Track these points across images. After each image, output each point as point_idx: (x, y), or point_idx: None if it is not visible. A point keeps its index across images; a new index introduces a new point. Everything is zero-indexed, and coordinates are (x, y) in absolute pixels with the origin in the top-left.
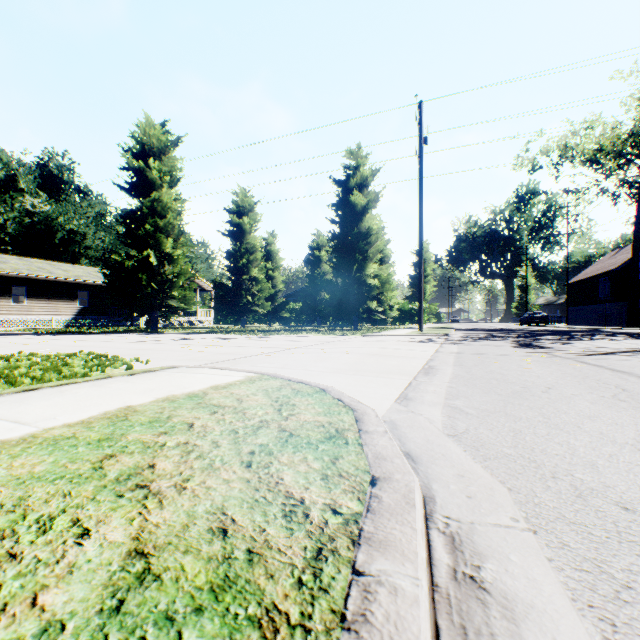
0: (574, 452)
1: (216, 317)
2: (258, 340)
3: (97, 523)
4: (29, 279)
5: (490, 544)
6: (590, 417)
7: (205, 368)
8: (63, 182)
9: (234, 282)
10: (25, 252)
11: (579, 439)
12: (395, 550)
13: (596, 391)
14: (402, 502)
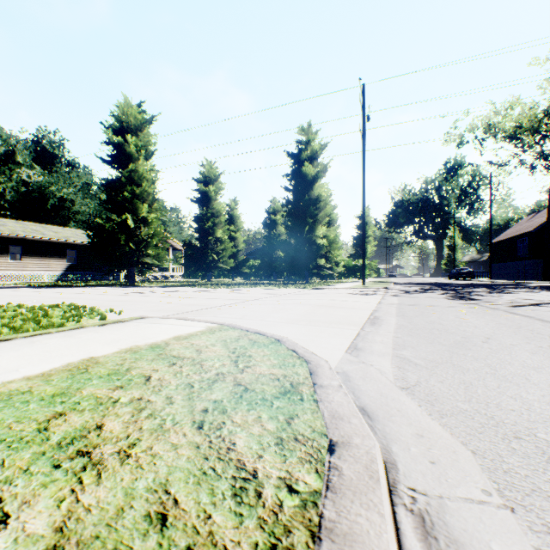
0: (530, 407)
1: (186, 272)
2: (221, 292)
3: (20, 506)
4: (24, 239)
5: (466, 527)
6: (535, 368)
7: (171, 319)
8: (54, 156)
9: (201, 242)
10: (22, 216)
11: (531, 392)
12: (363, 549)
13: (533, 341)
14: (365, 476)
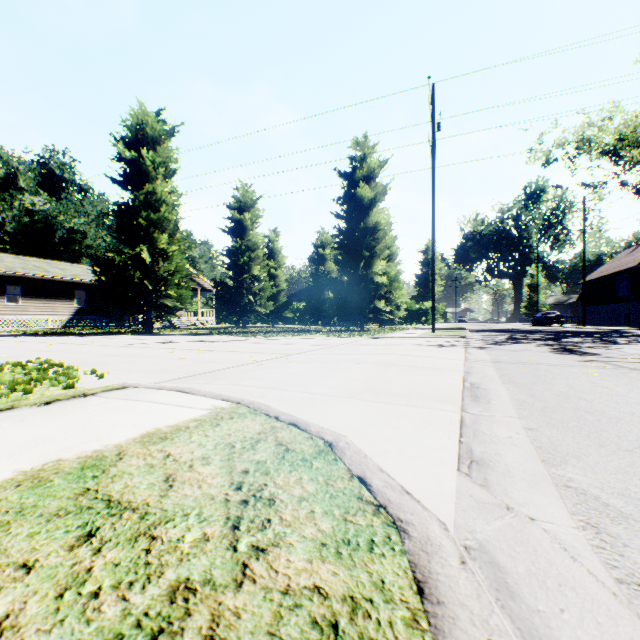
0: None
1: (218, 317)
2: (255, 343)
3: None
4: (24, 278)
5: None
6: None
7: (163, 390)
8: (64, 180)
9: (235, 281)
10: (25, 251)
11: None
12: None
13: None
14: None
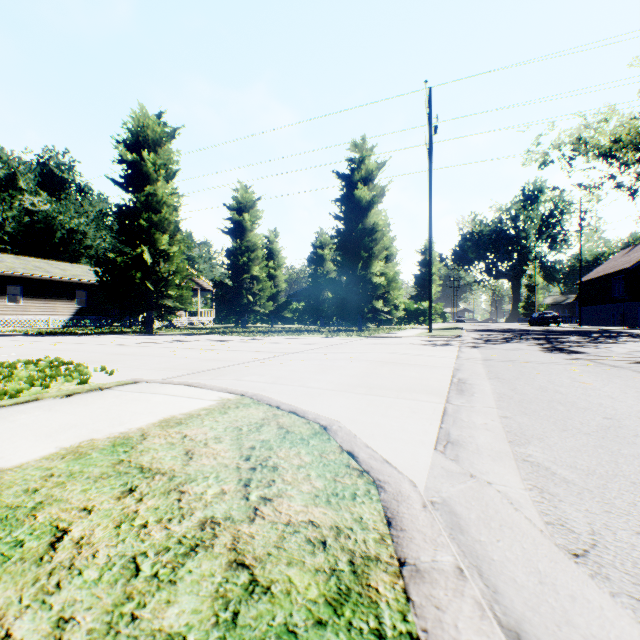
0: None
1: (218, 317)
2: (255, 342)
3: None
4: (25, 278)
5: None
6: None
7: (172, 384)
8: (64, 181)
9: (234, 281)
10: (25, 251)
11: None
12: None
13: None
14: None
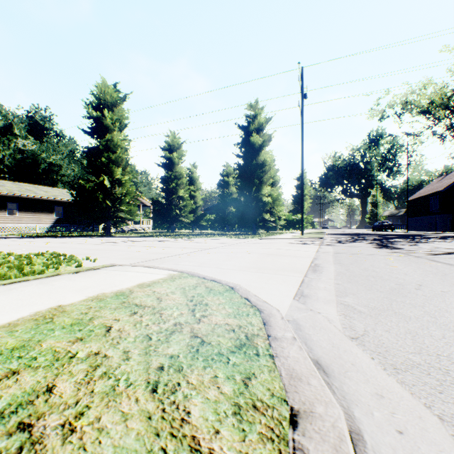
0: None
1: (154, 225)
2: (183, 242)
3: None
4: (20, 198)
5: None
6: None
7: (137, 266)
8: (45, 129)
9: (166, 200)
10: (18, 178)
11: None
12: None
13: None
14: None
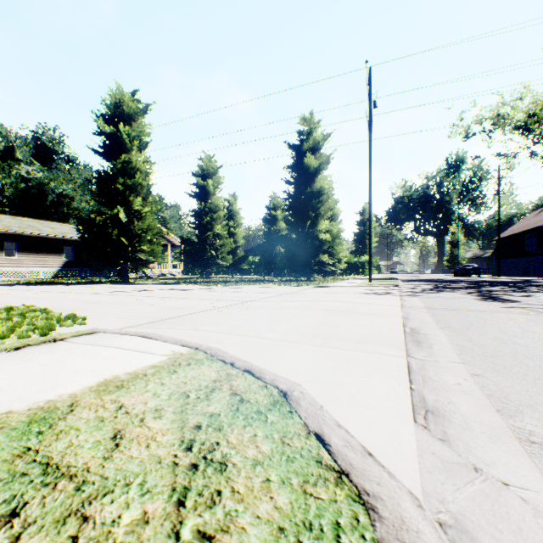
0: None
1: (186, 269)
2: (216, 291)
3: None
4: (20, 235)
5: None
6: None
7: (128, 335)
8: (54, 153)
9: (199, 238)
10: (21, 213)
11: None
12: None
13: None
14: None
